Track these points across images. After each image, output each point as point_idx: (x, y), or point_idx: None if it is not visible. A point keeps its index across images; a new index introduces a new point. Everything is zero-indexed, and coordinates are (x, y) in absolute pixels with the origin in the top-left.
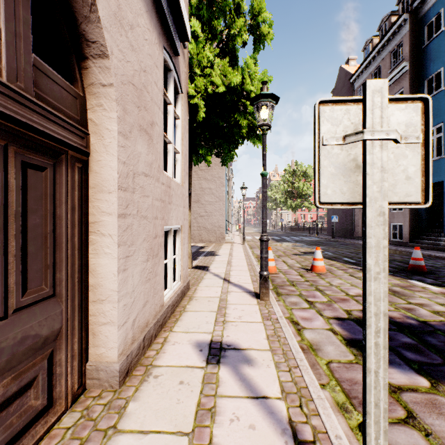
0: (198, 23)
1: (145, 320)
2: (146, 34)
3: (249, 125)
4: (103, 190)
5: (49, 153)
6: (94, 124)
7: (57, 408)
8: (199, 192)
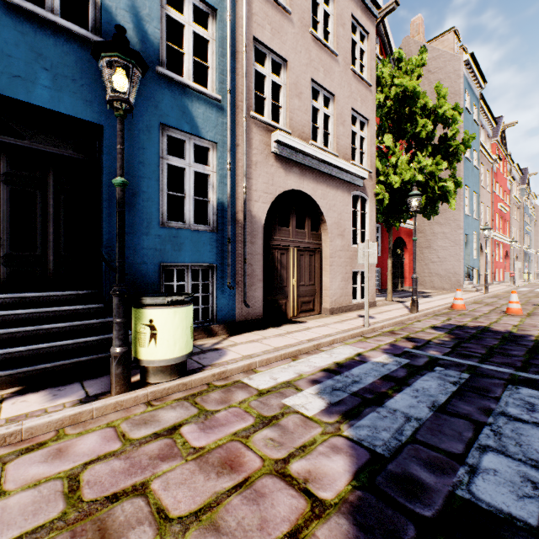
0: (390, 135)
1: (340, 302)
2: (341, 200)
3: (429, 196)
4: (325, 258)
5: (313, 251)
6: (323, 240)
7: (315, 312)
8: (430, 237)
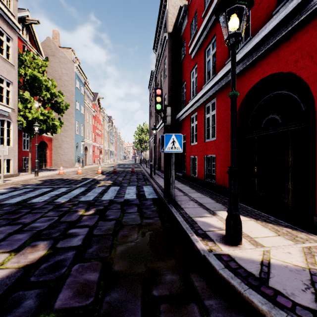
0: (28, 92)
1: None
2: None
3: (48, 126)
4: None
5: None
6: None
7: None
8: (61, 142)
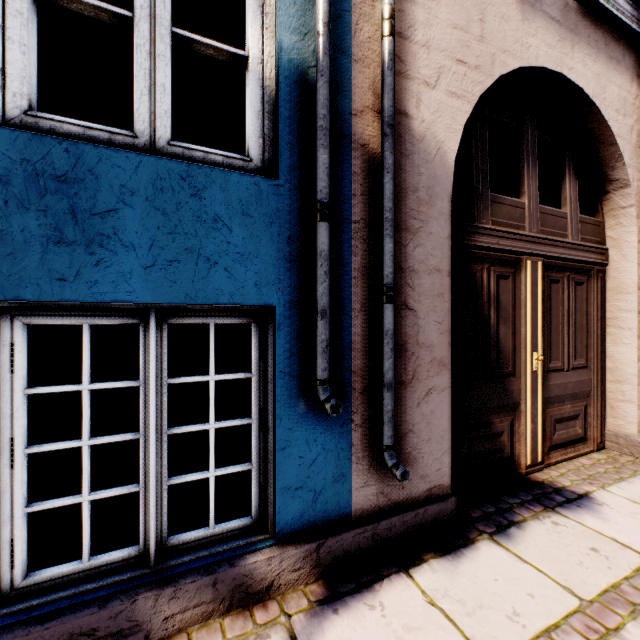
0: None
1: None
2: None
3: None
4: (620, 292)
5: (584, 272)
6: (612, 240)
7: (588, 445)
8: None
